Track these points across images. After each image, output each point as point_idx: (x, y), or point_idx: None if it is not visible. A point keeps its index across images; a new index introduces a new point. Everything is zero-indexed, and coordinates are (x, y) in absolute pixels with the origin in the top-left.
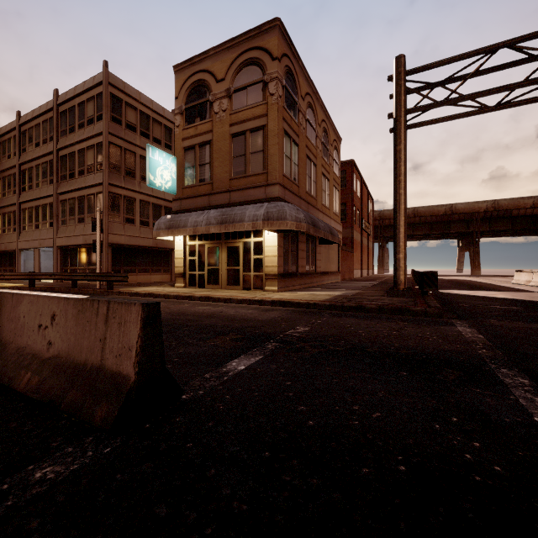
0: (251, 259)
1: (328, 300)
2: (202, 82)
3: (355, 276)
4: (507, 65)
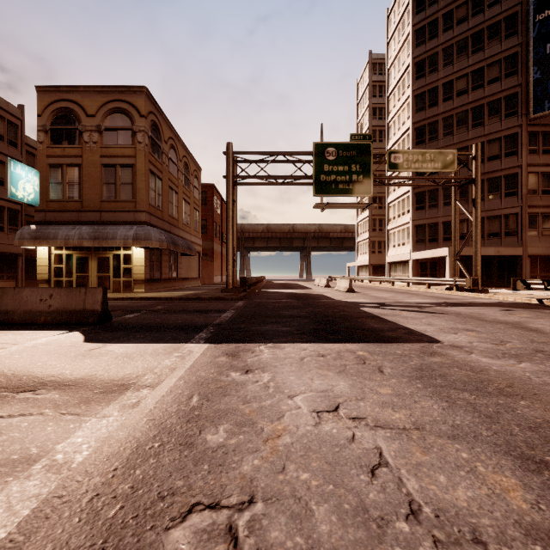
0: (121, 268)
1: (181, 296)
2: (70, 111)
3: (215, 281)
4: (287, 161)
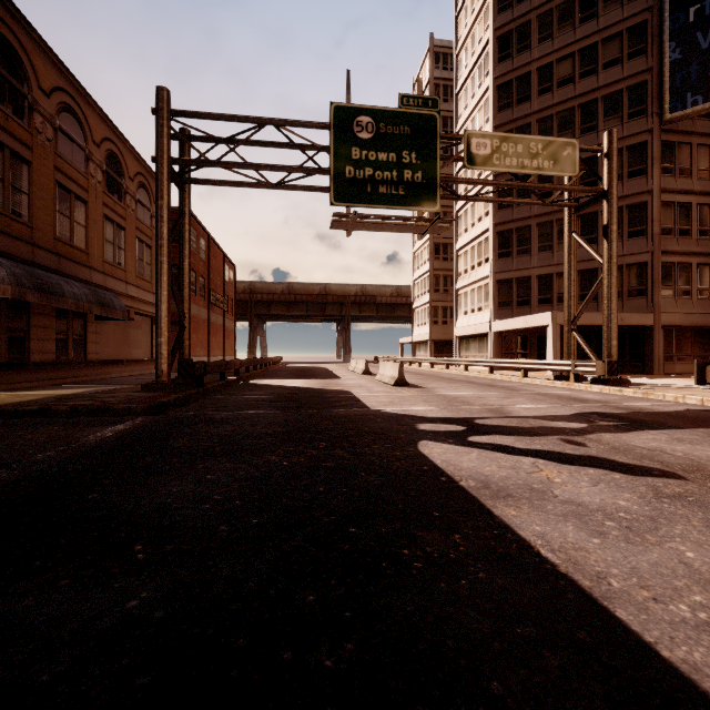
0: None
1: (12, 403)
2: None
3: None
4: (286, 145)
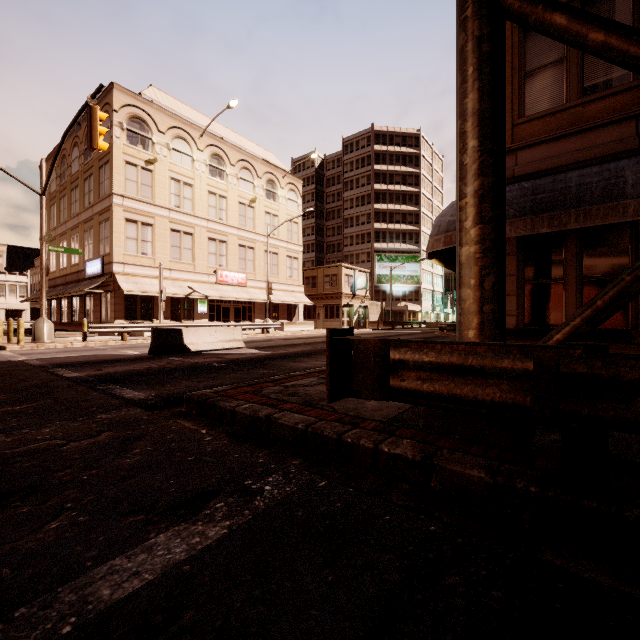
0: None
1: None
2: None
3: None
4: None
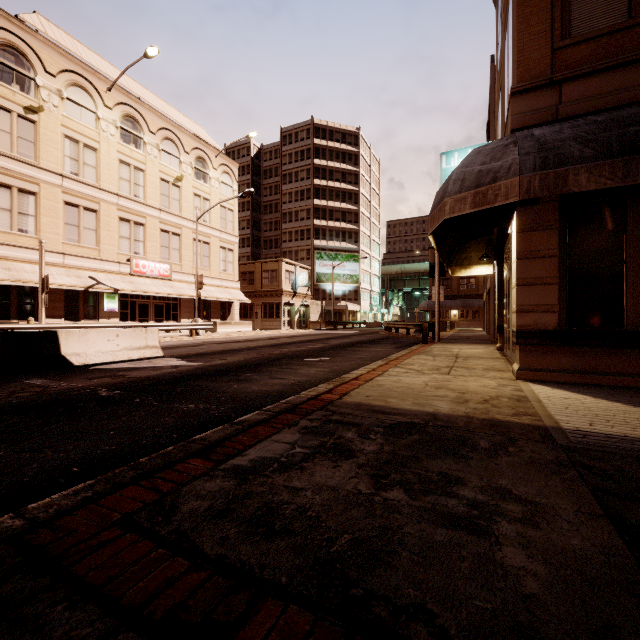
0: None
1: (342, 403)
2: None
3: None
4: None
